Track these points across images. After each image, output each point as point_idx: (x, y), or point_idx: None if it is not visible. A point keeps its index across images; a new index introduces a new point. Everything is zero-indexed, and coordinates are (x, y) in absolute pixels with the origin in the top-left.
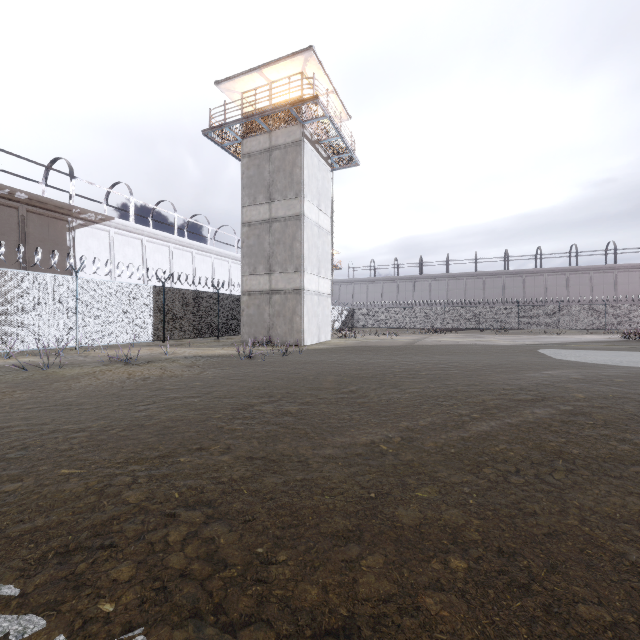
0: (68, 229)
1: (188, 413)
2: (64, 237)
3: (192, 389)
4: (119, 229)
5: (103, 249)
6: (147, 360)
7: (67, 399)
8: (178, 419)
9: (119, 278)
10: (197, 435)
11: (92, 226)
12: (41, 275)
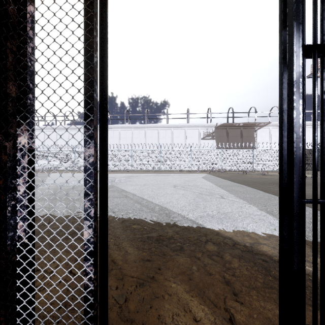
0: (254, 131)
1: (261, 181)
2: (253, 134)
3: (270, 180)
4: (273, 126)
5: (266, 135)
6: (270, 175)
7: (243, 178)
8: (257, 181)
9: (273, 145)
10: (257, 182)
11: (262, 128)
12: (244, 150)
